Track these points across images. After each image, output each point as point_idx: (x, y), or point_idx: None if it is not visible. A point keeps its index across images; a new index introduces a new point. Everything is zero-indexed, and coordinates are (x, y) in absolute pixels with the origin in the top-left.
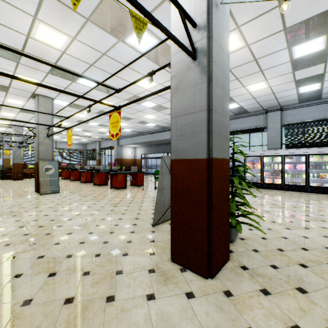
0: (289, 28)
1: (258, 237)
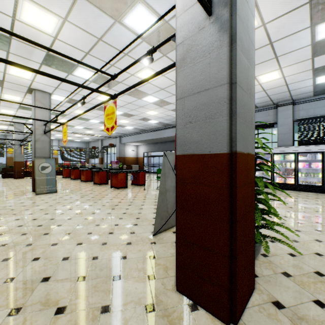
0: (316, 0)
1: (284, 253)
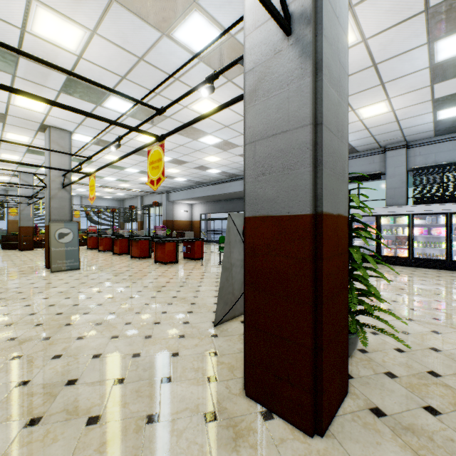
0: (435, 8)
1: (390, 348)
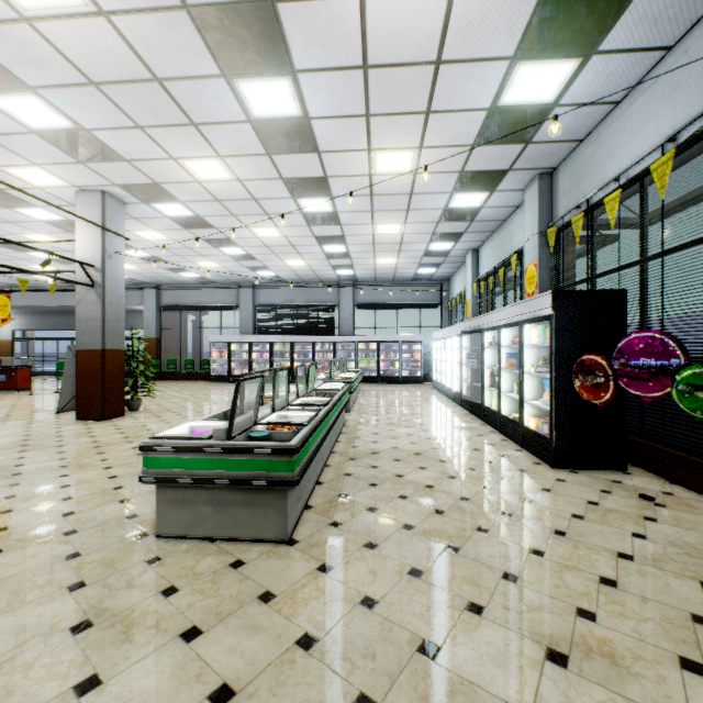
0: (206, 239)
1: (162, 408)
